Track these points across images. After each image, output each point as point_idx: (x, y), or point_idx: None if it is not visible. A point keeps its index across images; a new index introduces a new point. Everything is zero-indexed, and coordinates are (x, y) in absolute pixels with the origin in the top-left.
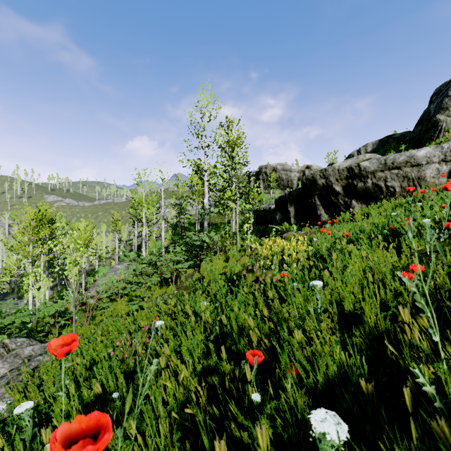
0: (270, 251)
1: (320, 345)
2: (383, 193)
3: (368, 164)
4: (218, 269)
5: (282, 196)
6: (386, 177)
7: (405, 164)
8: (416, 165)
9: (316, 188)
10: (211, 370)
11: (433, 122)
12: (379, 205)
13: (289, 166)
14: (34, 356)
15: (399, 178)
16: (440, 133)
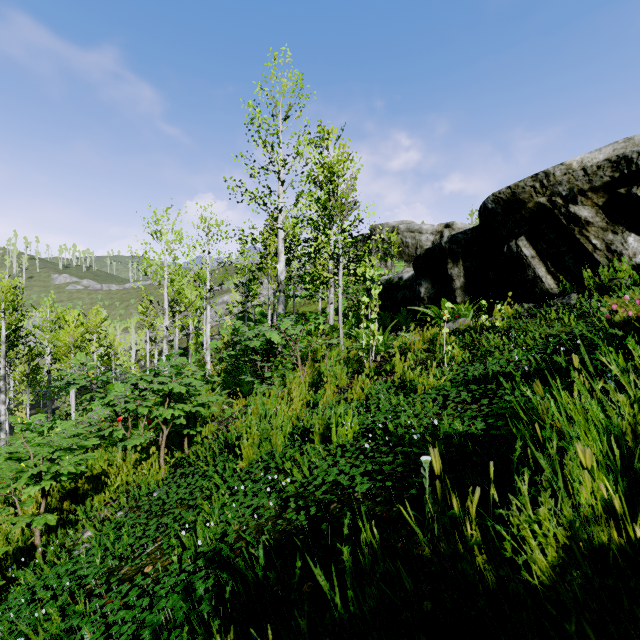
0: None
1: None
2: None
3: None
4: (288, 424)
5: (433, 247)
6: None
7: None
8: None
9: (522, 218)
10: None
11: None
12: None
13: (419, 225)
14: None
15: None
16: None
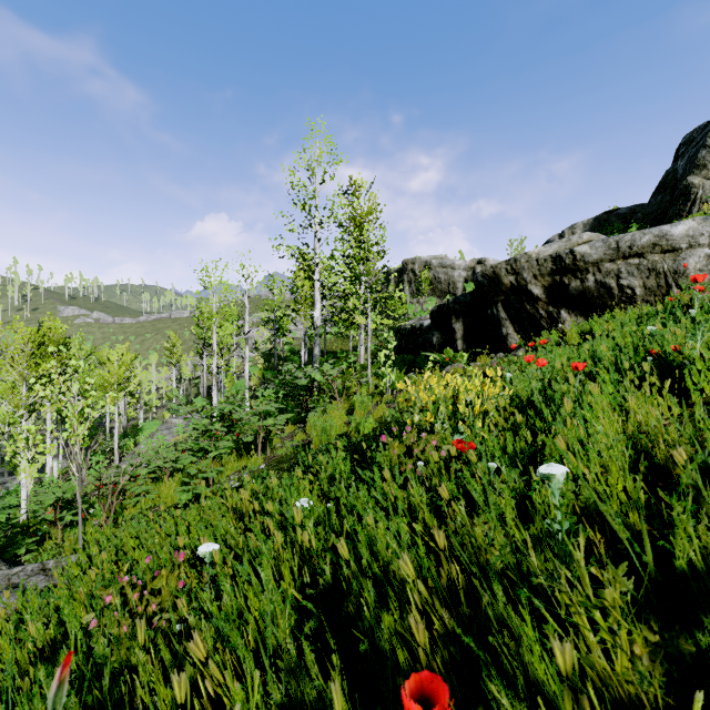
0: (432, 397)
1: (601, 655)
2: (614, 298)
3: (588, 249)
4: (336, 427)
5: (442, 305)
6: (619, 271)
7: (652, 249)
8: (671, 250)
9: (500, 291)
10: (308, 704)
11: (681, 188)
12: (607, 318)
13: (451, 260)
14: None
15: (641, 272)
16: (693, 206)
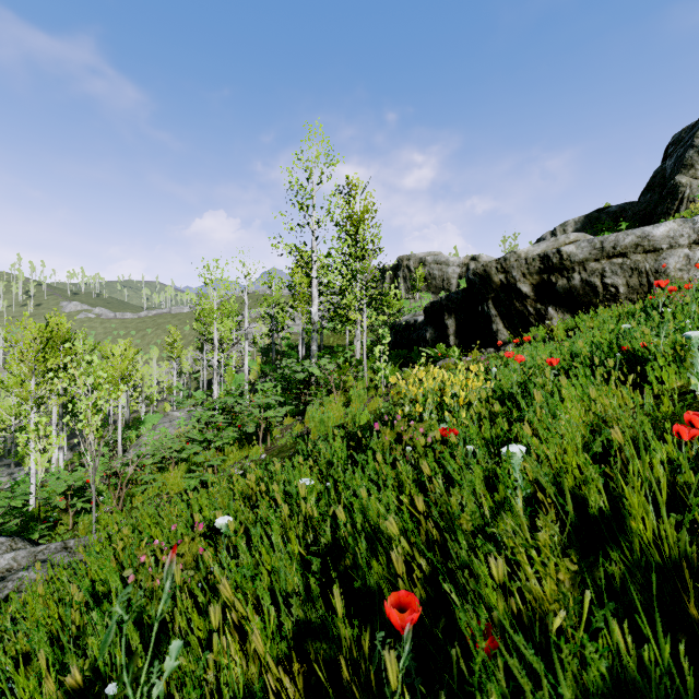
0: (421, 390)
1: (535, 581)
2: (599, 296)
3: (574, 249)
4: (334, 419)
5: (435, 302)
6: (604, 270)
7: (634, 249)
8: (653, 250)
9: (491, 288)
10: (314, 626)
11: (670, 187)
12: (592, 315)
13: (445, 257)
14: (14, 572)
15: (624, 272)
16: (681, 204)
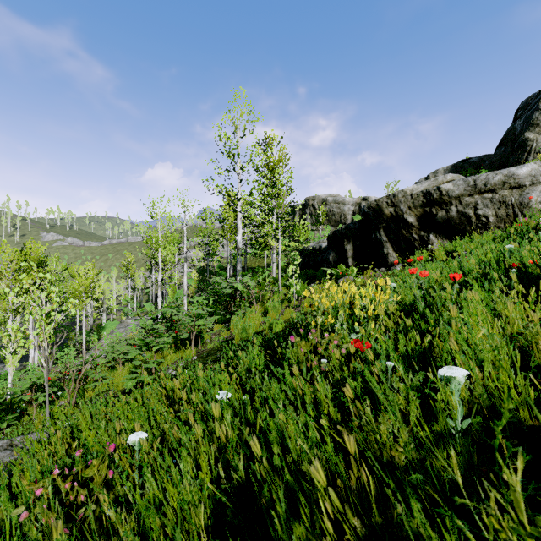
0: (333, 303)
1: None
2: (472, 224)
3: (451, 186)
4: (254, 326)
5: (336, 231)
6: (476, 204)
7: (502, 186)
8: (517, 186)
9: (382, 219)
10: None
11: (520, 141)
12: (466, 240)
13: (342, 198)
14: None
15: (494, 204)
16: (529, 155)
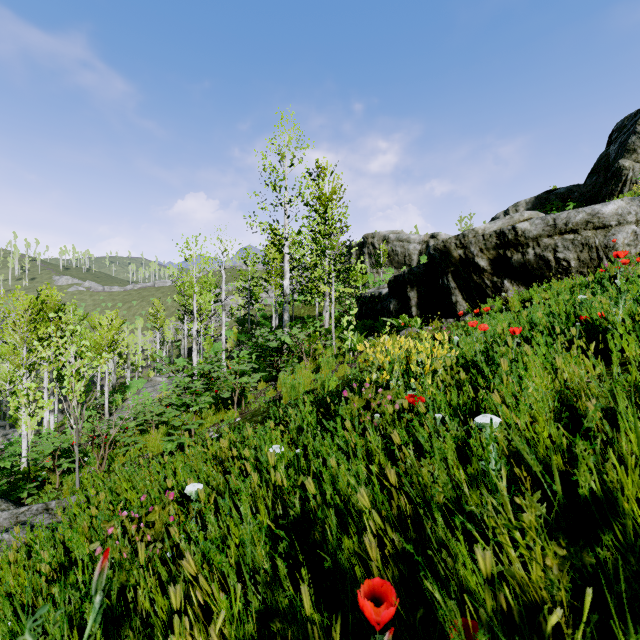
0: (388, 358)
1: (520, 567)
2: (552, 269)
3: (528, 226)
4: (304, 384)
5: (398, 276)
6: (556, 246)
7: (585, 226)
8: (602, 226)
9: (450, 263)
10: (281, 610)
11: (614, 170)
12: (545, 287)
13: (407, 235)
14: None
15: (575, 247)
16: (624, 186)
